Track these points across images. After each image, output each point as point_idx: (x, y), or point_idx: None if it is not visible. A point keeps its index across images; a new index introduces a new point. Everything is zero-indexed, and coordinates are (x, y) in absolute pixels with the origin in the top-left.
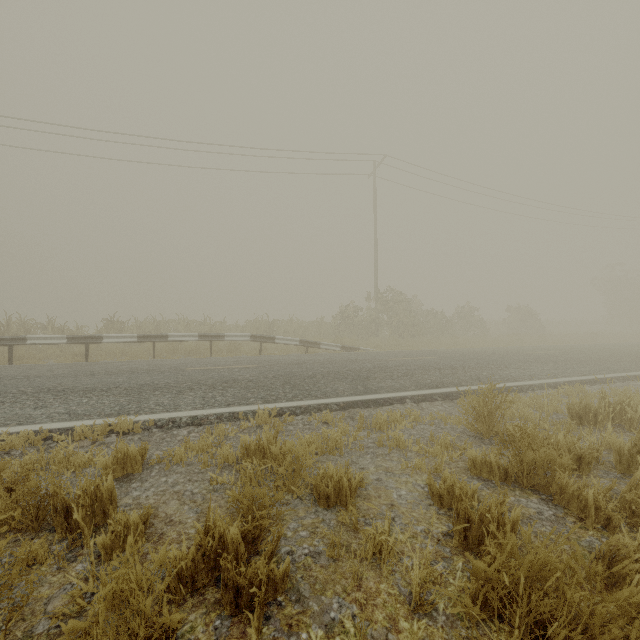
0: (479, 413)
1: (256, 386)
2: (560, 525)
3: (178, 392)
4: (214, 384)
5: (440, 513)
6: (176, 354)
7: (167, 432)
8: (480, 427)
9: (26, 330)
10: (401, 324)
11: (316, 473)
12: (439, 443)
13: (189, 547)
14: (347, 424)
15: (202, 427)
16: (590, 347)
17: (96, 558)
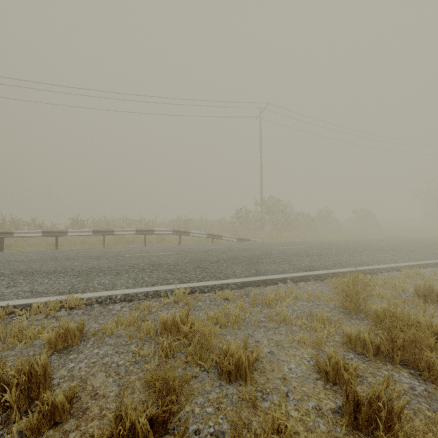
0: (348, 294)
1: (175, 269)
2: (433, 401)
3: (116, 274)
4: (144, 267)
5: (326, 388)
6: (120, 243)
7: (105, 307)
8: (349, 305)
9: (16, 226)
10: (279, 222)
11: (220, 346)
12: (317, 318)
13: (108, 424)
14: (244, 302)
15: (132, 303)
16: (416, 239)
17: (23, 436)
